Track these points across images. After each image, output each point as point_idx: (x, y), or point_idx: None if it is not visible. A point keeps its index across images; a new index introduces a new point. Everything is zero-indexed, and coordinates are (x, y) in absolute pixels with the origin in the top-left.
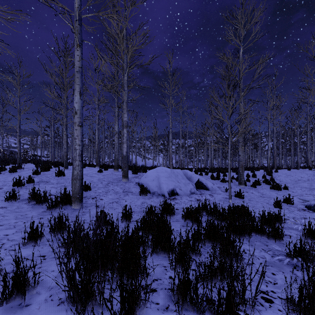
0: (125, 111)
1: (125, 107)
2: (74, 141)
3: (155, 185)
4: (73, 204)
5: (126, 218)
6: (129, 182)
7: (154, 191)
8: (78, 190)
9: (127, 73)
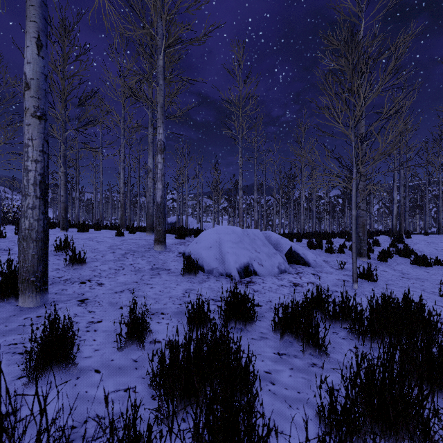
0: (160, 123)
1: (159, 115)
2: (23, 152)
3: (214, 256)
4: (20, 297)
5: (133, 337)
6: (166, 252)
7: (212, 268)
8: (33, 265)
9: (164, 54)
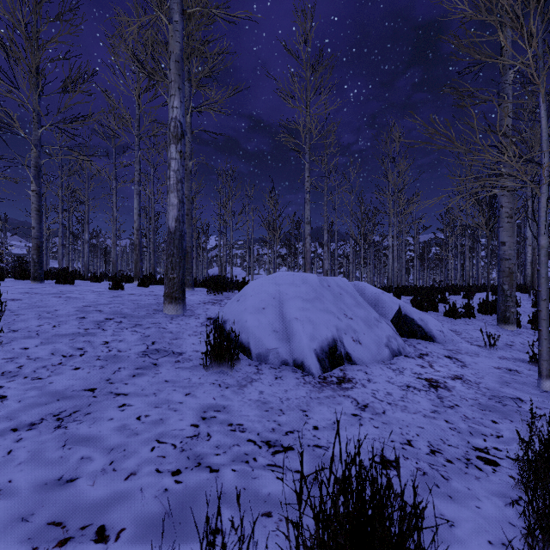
0: (175, 90)
1: (173, 76)
2: None
3: (270, 326)
4: None
5: None
6: (184, 317)
7: (266, 350)
8: None
9: None
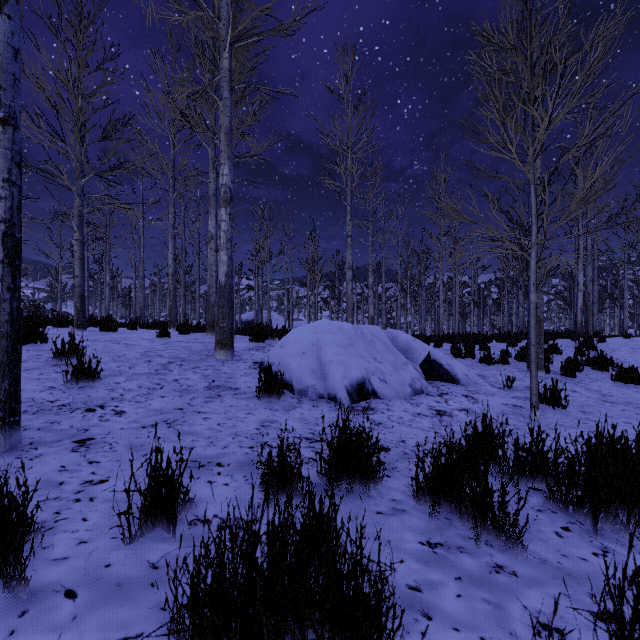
0: (224, 159)
1: (223, 147)
2: None
3: (310, 367)
4: None
5: (156, 514)
6: (233, 361)
7: (306, 386)
8: None
9: (230, 51)
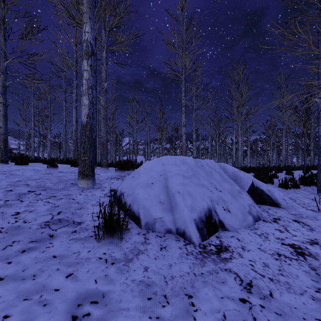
0: (86, 19)
1: (85, 8)
2: None
3: (157, 198)
4: None
5: None
6: (92, 189)
7: (153, 219)
8: None
9: None
